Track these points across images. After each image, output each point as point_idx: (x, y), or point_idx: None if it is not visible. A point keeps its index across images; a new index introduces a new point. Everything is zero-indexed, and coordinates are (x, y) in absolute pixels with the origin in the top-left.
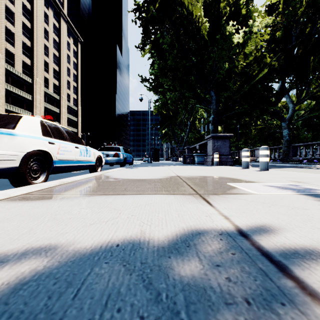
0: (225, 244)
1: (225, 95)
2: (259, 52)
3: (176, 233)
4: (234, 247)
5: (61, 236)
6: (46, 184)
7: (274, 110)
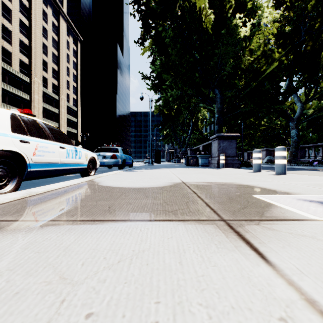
0: None
1: (230, 93)
2: (267, 47)
3: None
4: None
5: None
6: (2, 197)
7: (281, 109)
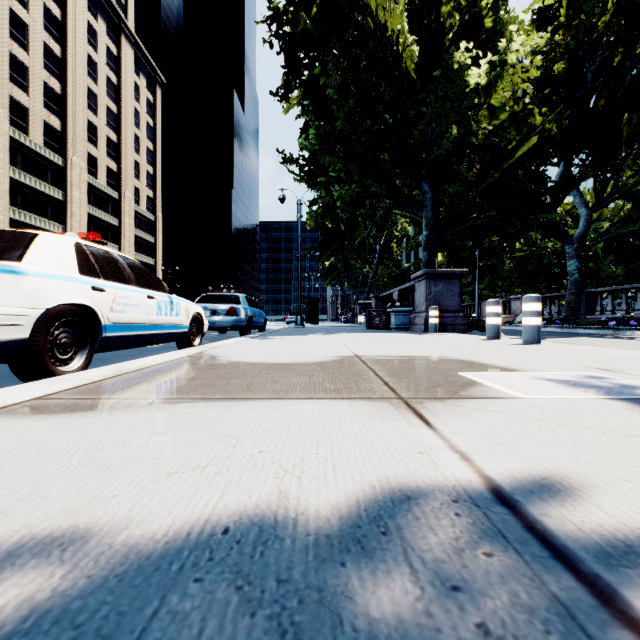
0: (468, 527)
1: (452, 190)
2: (520, 104)
3: (356, 497)
4: (488, 536)
5: (101, 505)
6: (85, 375)
7: (549, 221)
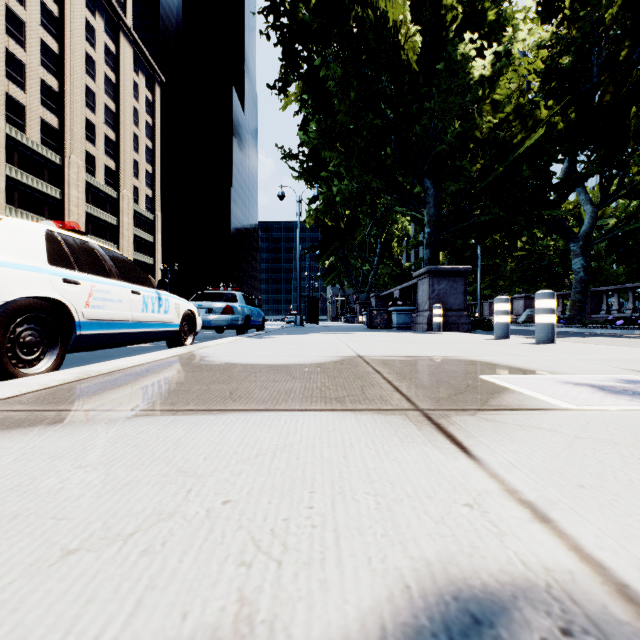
0: None
1: (454, 187)
2: (525, 97)
3: (379, 618)
4: None
5: None
6: (42, 379)
7: (554, 218)
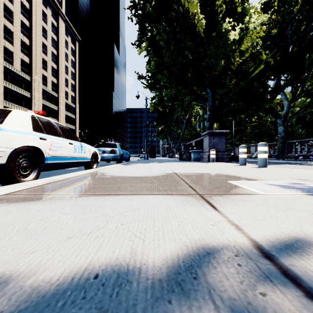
0: (247, 273)
1: (221, 92)
2: (255, 49)
3: (177, 253)
4: (260, 280)
5: (23, 258)
6: (34, 182)
7: (269, 107)
